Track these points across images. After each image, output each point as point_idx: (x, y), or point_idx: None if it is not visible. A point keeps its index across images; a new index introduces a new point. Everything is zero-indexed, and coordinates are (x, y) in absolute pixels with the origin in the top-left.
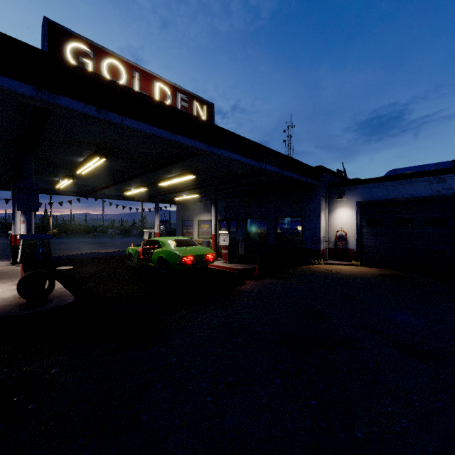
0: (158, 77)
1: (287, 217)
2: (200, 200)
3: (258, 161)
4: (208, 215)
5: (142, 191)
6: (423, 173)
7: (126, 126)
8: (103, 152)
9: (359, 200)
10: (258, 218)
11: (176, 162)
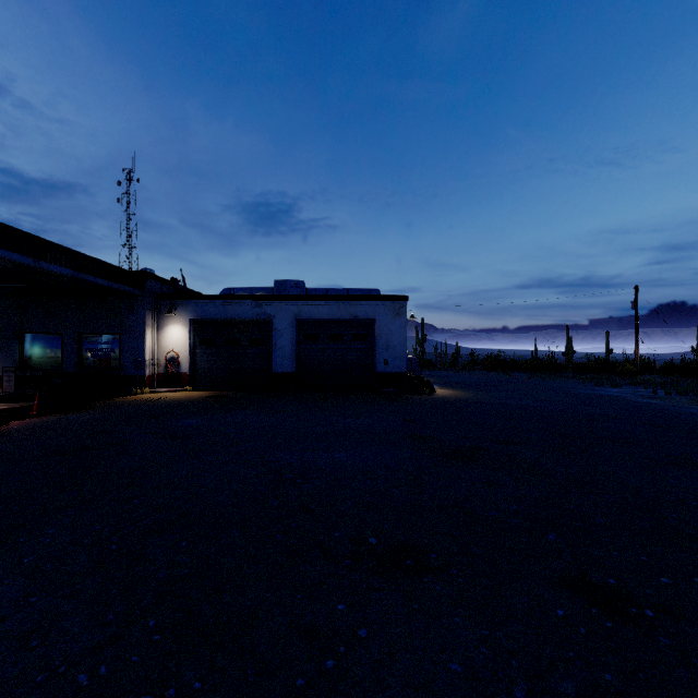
0: None
1: (98, 333)
2: None
3: (36, 259)
4: None
5: None
6: (247, 296)
7: None
8: None
9: (192, 318)
10: (46, 333)
11: None
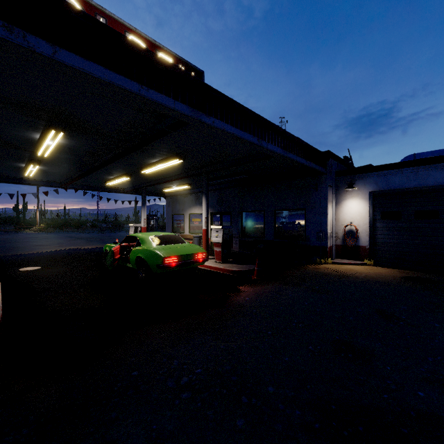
0: (131, 29)
1: (288, 209)
2: (191, 192)
3: (259, 138)
4: (200, 208)
5: (126, 181)
6: None
7: (61, 63)
8: (59, 123)
9: (372, 190)
10: (254, 211)
11: (155, 138)
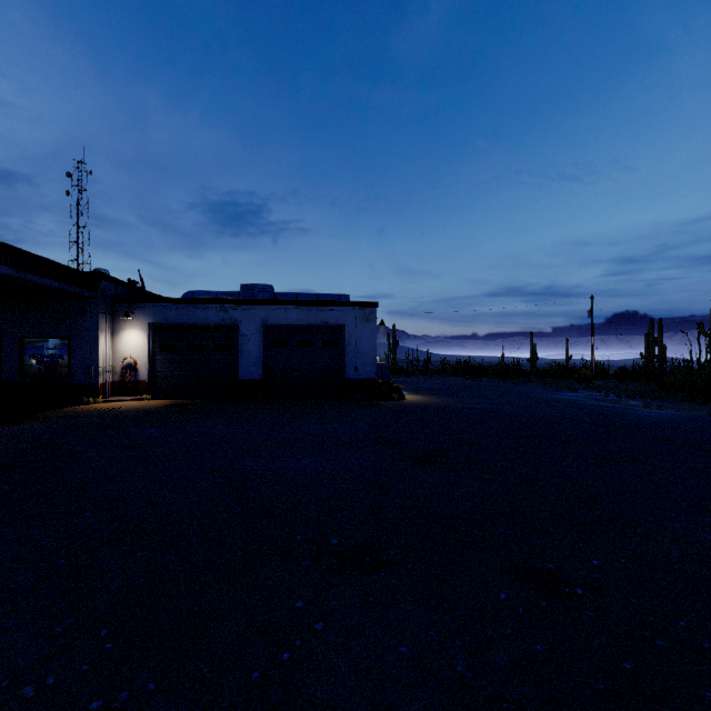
0: None
1: (44, 338)
2: None
3: None
4: None
5: None
6: (212, 300)
7: None
8: None
9: (152, 322)
10: None
11: None
